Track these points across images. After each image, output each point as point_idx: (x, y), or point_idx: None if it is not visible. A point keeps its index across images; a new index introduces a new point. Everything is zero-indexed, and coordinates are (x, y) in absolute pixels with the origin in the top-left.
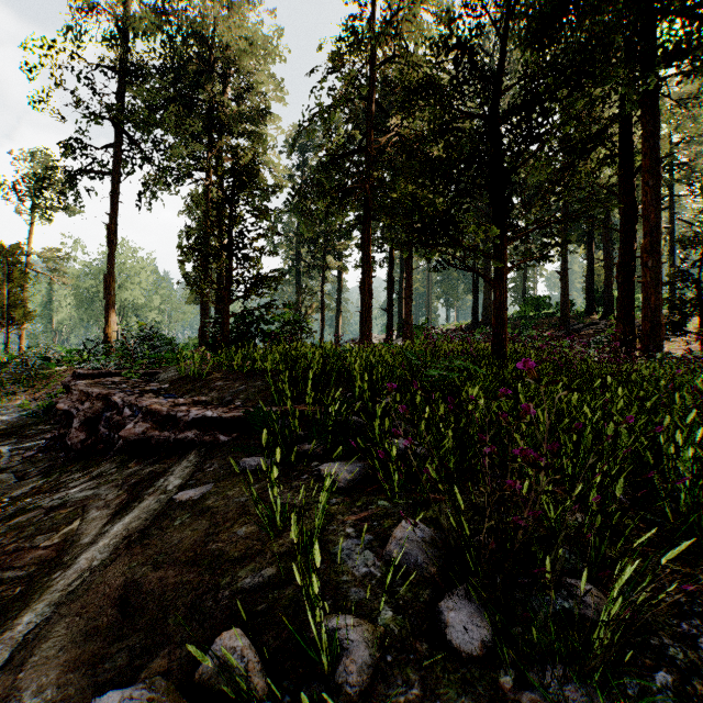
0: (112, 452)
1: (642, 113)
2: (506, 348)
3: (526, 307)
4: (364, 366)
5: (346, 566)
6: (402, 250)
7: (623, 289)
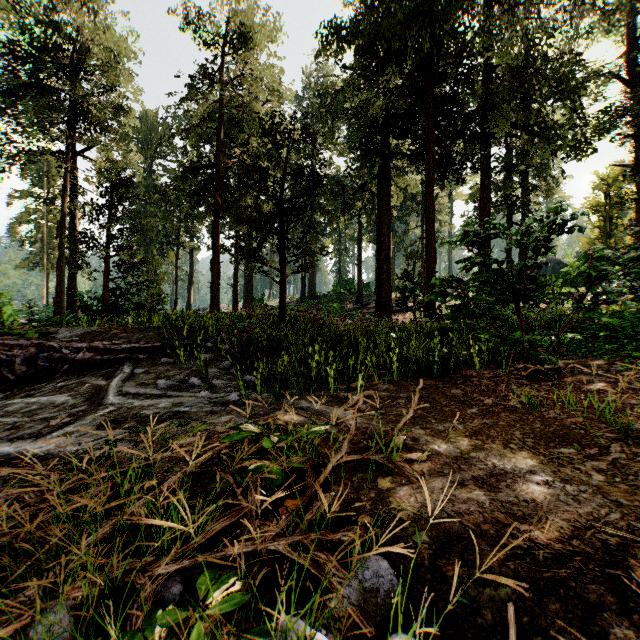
0: (60, 373)
1: (382, 180)
2: (285, 315)
3: (337, 286)
4: (213, 323)
5: (208, 371)
6: (245, 241)
7: (379, 280)
